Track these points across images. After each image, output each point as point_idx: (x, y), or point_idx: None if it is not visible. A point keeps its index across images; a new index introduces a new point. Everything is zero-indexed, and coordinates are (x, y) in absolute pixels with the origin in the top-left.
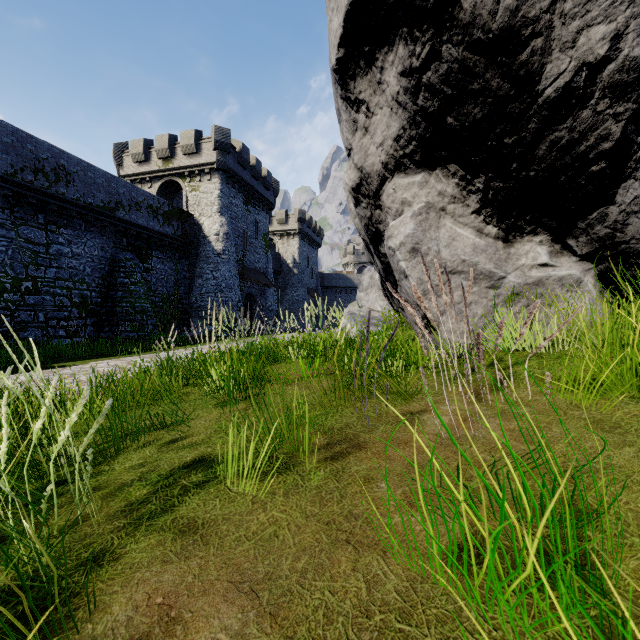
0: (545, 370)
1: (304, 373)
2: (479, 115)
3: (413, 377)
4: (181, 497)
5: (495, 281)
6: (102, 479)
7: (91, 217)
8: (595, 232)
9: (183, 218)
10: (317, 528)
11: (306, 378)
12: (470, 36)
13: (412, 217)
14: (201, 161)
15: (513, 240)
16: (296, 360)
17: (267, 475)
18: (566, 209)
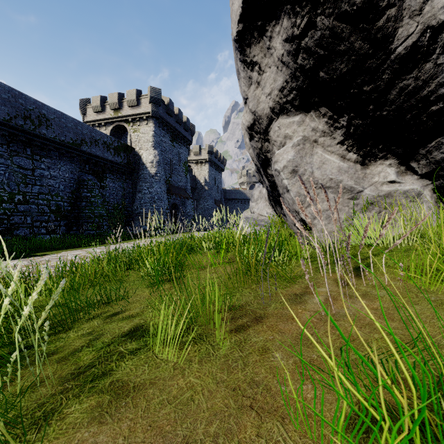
0: (397, 261)
1: (213, 261)
2: (344, 69)
3: (294, 265)
4: (118, 362)
5: (355, 194)
6: (59, 345)
7: (64, 150)
8: (433, 157)
9: (128, 151)
10: (226, 394)
11: (214, 265)
12: (339, 9)
13: (292, 147)
14: (140, 111)
15: (368, 163)
16: (207, 251)
17: (185, 344)
18: (410, 139)
